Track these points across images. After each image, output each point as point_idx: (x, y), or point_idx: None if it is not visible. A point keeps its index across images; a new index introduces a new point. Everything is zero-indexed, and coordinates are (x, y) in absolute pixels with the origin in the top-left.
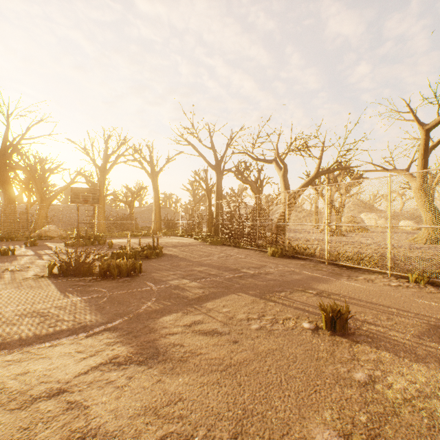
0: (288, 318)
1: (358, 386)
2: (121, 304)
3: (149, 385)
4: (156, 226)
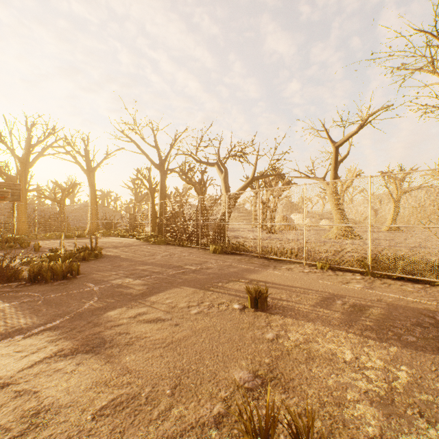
0: (222, 303)
1: (267, 342)
2: (59, 305)
3: (98, 366)
4: (92, 226)
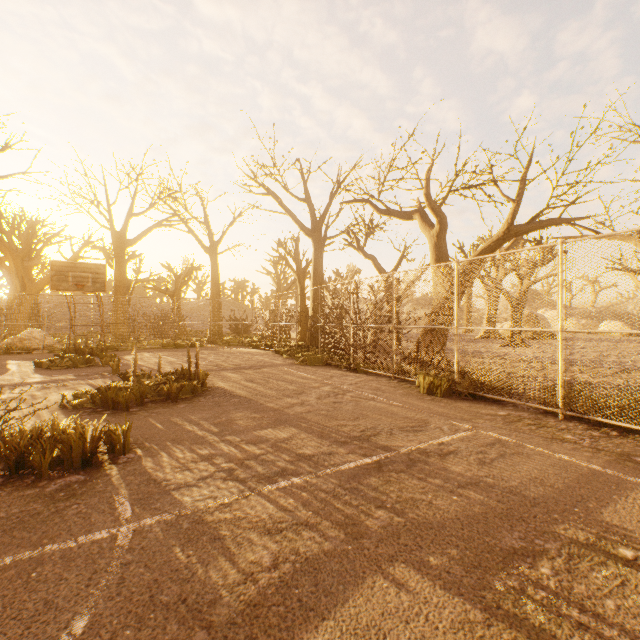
0: None
1: None
2: None
3: None
4: (214, 330)
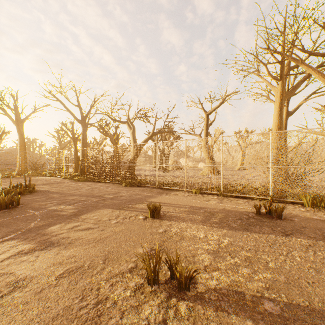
0: (132, 216)
1: (159, 233)
2: (10, 226)
3: (52, 256)
4: (21, 168)
